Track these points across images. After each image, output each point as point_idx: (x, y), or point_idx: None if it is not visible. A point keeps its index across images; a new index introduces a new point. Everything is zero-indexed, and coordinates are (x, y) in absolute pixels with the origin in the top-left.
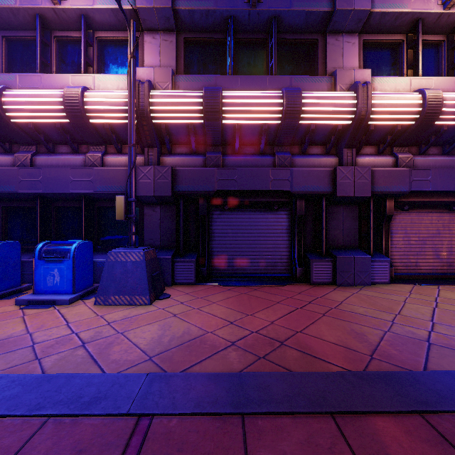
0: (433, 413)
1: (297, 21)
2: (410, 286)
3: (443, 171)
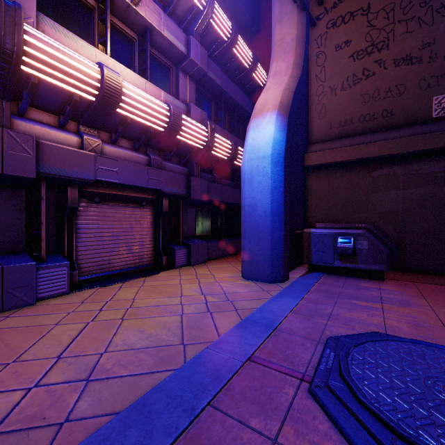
0: None
1: None
2: (92, 291)
3: (131, 165)
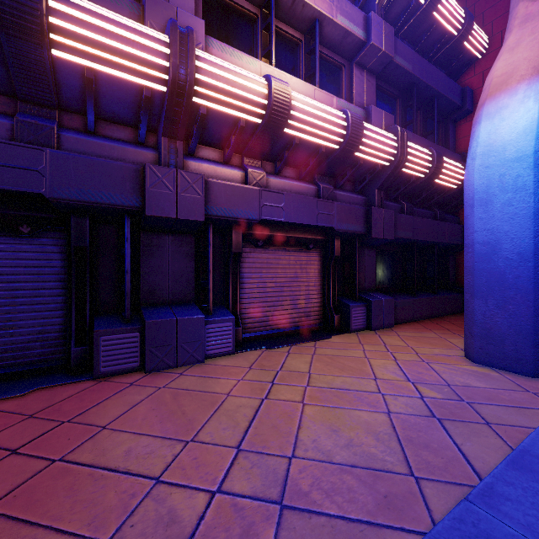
0: None
1: None
2: (258, 354)
3: (298, 198)
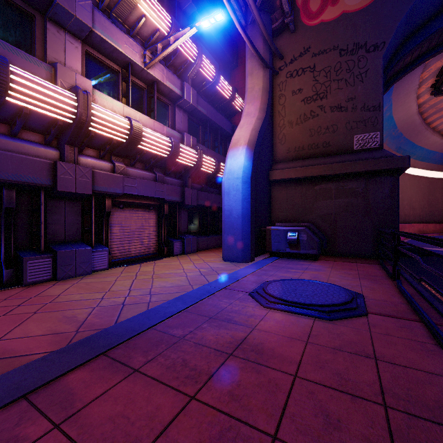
0: (112, 349)
1: None
2: (123, 268)
3: (144, 182)
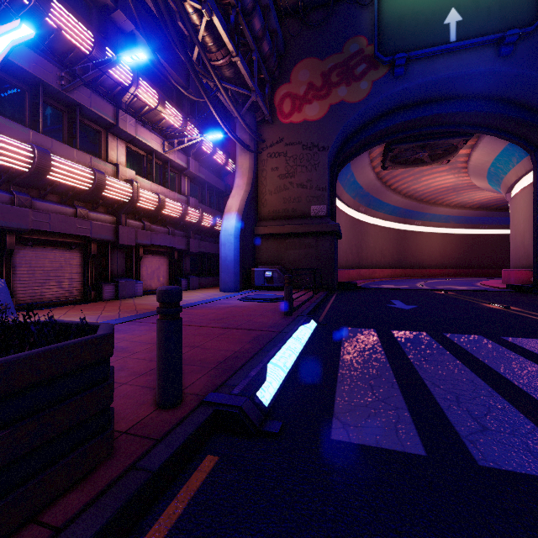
0: (186, 308)
1: (92, 116)
2: (152, 295)
3: (163, 236)
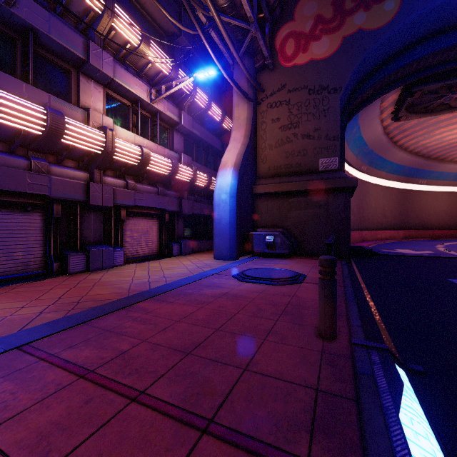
0: (154, 297)
1: (54, 47)
2: (135, 264)
3: (150, 196)
